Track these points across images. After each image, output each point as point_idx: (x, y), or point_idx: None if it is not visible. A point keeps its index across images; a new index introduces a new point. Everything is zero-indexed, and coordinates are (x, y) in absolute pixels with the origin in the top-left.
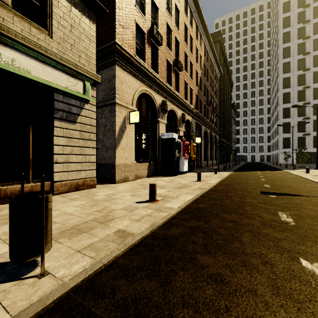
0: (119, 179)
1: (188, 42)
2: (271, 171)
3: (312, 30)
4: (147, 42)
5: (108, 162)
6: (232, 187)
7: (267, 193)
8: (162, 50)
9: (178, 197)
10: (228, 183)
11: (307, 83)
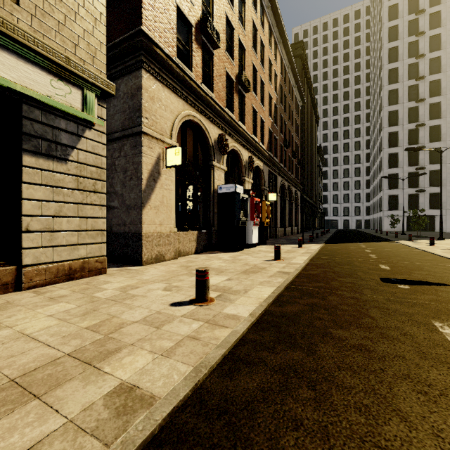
0: (148, 258)
1: (257, 50)
2: (378, 243)
3: (427, 46)
4: (195, 40)
5: (130, 230)
6: (332, 270)
7: (391, 280)
8: (219, 57)
9: (247, 291)
10: (323, 262)
11: (421, 120)
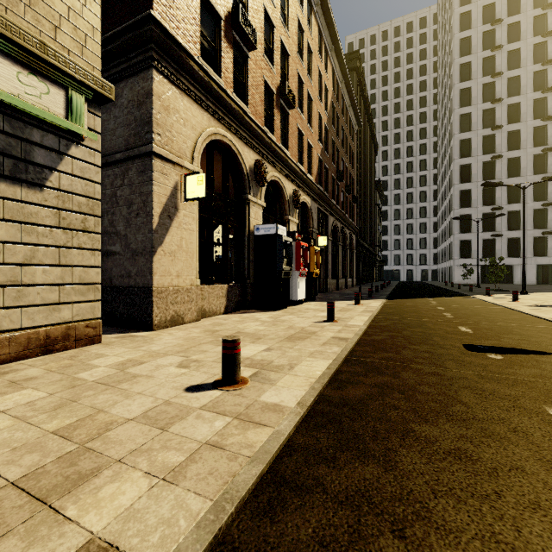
0: (161, 320)
1: (304, 57)
2: (451, 298)
3: (505, 62)
4: (225, 37)
5: (137, 283)
6: (400, 334)
7: (477, 347)
8: (255, 61)
9: (293, 367)
10: (388, 324)
11: (497, 150)
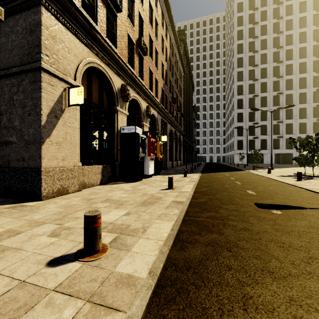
0: (49, 192)
1: (153, 26)
2: (236, 172)
3: (259, 46)
4: None
5: (29, 165)
6: (215, 197)
7: (263, 205)
8: (122, 20)
9: (145, 230)
10: (205, 189)
11: (256, 92)
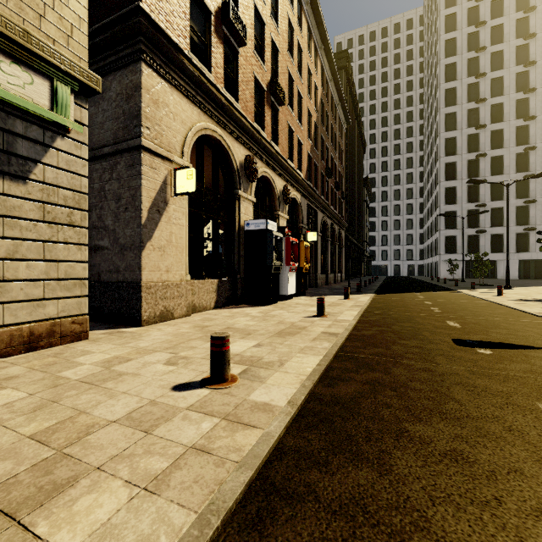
0: (150, 316)
1: (294, 55)
2: (438, 293)
3: (489, 64)
4: (215, 32)
5: (125, 279)
6: (390, 329)
7: (466, 342)
8: (246, 58)
9: (283, 364)
10: (377, 318)
11: (481, 149)
